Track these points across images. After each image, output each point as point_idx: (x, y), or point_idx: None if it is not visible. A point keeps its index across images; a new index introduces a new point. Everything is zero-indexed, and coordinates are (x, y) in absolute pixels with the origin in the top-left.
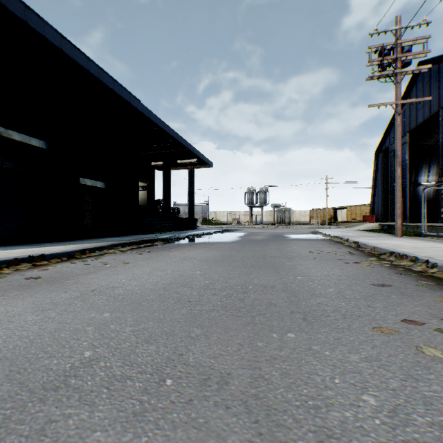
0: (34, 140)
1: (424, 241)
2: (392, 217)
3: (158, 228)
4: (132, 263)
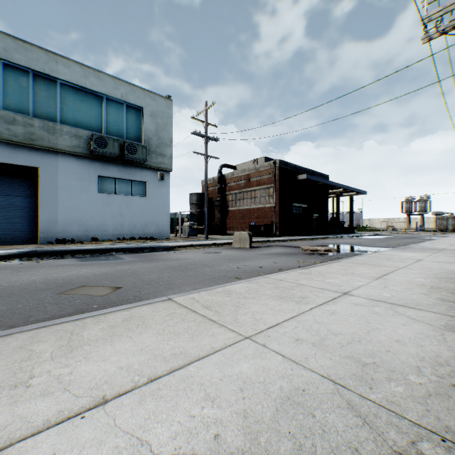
0: (305, 205)
1: None
2: None
3: (334, 232)
4: (343, 240)
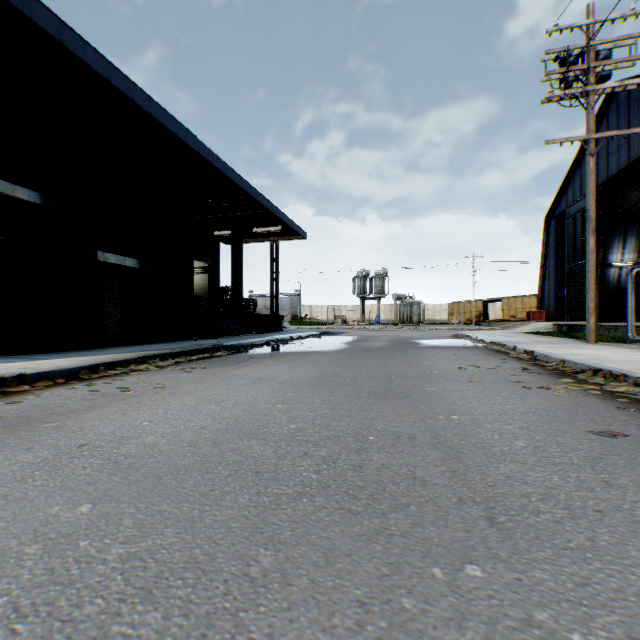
0: (20, 190)
1: (637, 351)
2: (570, 313)
3: (223, 330)
4: (171, 388)
